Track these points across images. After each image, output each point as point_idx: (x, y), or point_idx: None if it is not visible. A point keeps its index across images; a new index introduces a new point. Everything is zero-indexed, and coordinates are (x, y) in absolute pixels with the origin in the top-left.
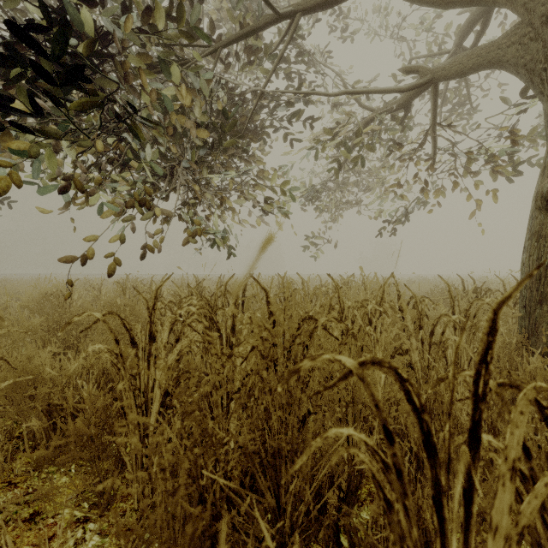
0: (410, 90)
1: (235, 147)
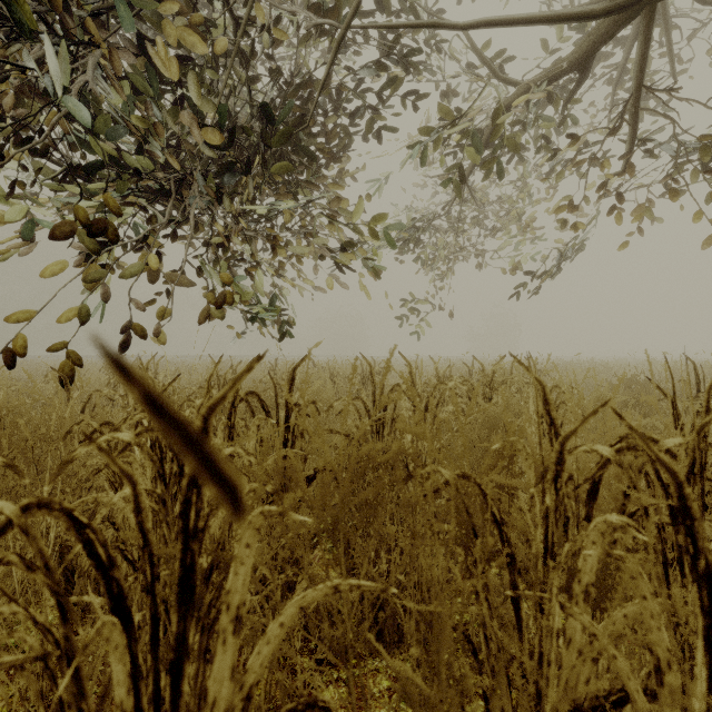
0: (607, 14)
1: (289, 144)
